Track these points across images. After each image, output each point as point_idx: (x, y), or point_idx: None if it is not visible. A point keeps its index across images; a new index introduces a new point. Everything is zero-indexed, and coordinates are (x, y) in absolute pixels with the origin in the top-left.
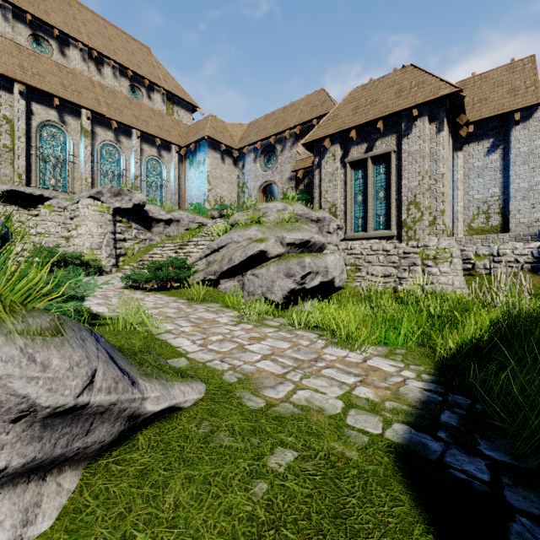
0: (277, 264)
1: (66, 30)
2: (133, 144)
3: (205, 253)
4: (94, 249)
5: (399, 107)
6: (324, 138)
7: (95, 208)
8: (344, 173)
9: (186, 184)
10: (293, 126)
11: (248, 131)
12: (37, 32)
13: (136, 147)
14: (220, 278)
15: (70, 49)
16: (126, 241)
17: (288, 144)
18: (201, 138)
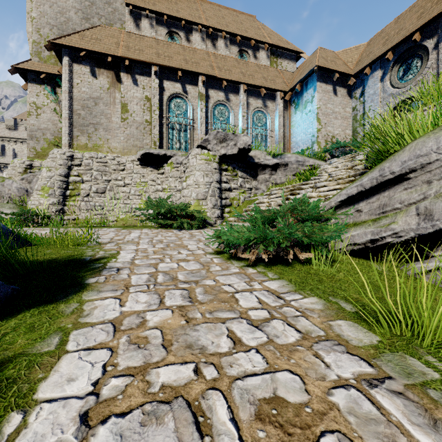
0: None
1: (190, 19)
2: (240, 99)
3: (364, 187)
4: (200, 199)
5: None
6: None
7: (202, 157)
8: None
9: (291, 131)
10: None
11: (368, 48)
12: (171, 29)
13: (243, 101)
14: (422, 244)
15: (193, 34)
16: (232, 191)
17: None
18: (309, 73)
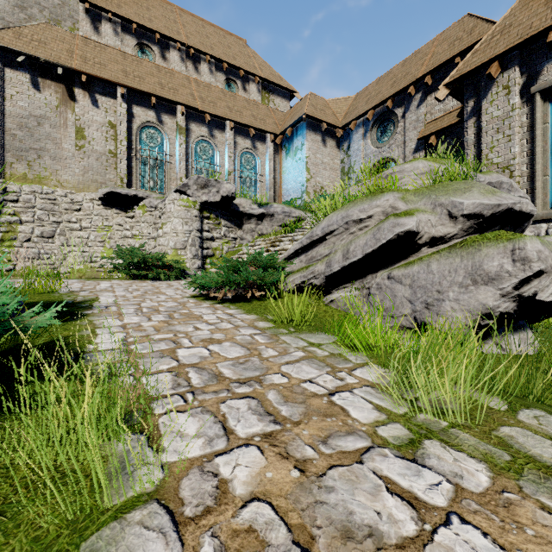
0: (446, 256)
1: (166, 33)
2: (227, 137)
3: (303, 244)
4: (179, 249)
5: None
6: (486, 65)
7: (181, 203)
8: (528, 112)
9: (282, 177)
10: (421, 76)
11: (355, 103)
12: (142, 41)
13: (229, 140)
14: (328, 283)
15: (170, 51)
16: (215, 240)
17: (414, 103)
18: (298, 119)
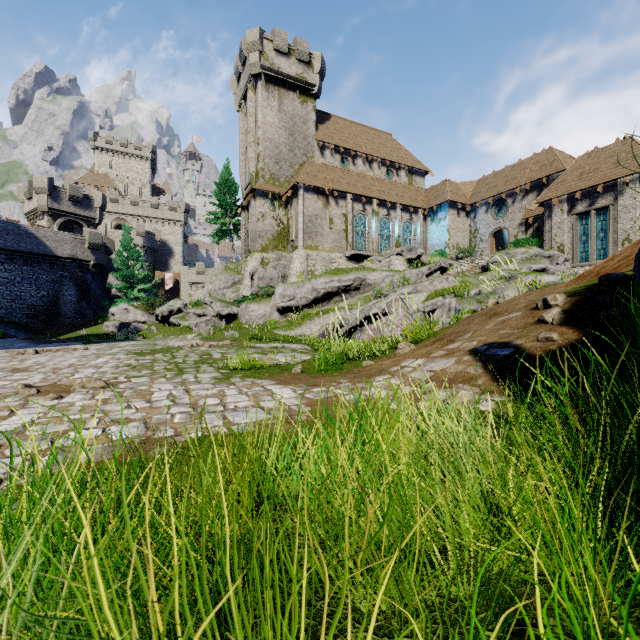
0: None
1: (356, 149)
2: (398, 214)
3: None
4: None
5: (615, 176)
6: (553, 198)
7: (401, 260)
8: (570, 222)
9: (428, 236)
10: (523, 184)
11: (478, 187)
12: (343, 156)
13: (399, 216)
14: None
15: (357, 159)
16: None
17: (519, 198)
18: (443, 202)
